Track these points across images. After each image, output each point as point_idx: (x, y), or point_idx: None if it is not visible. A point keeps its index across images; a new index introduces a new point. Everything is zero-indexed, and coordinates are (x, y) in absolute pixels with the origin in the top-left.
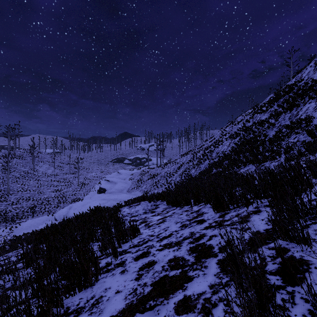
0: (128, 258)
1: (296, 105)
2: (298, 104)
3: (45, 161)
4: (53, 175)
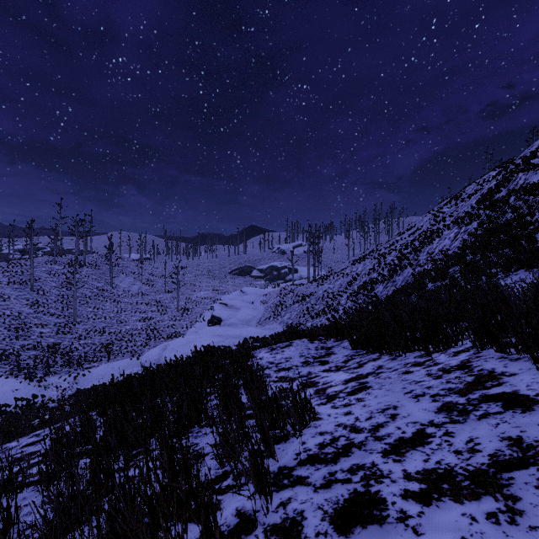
0: (305, 508)
1: None
2: None
3: (129, 272)
4: (140, 294)
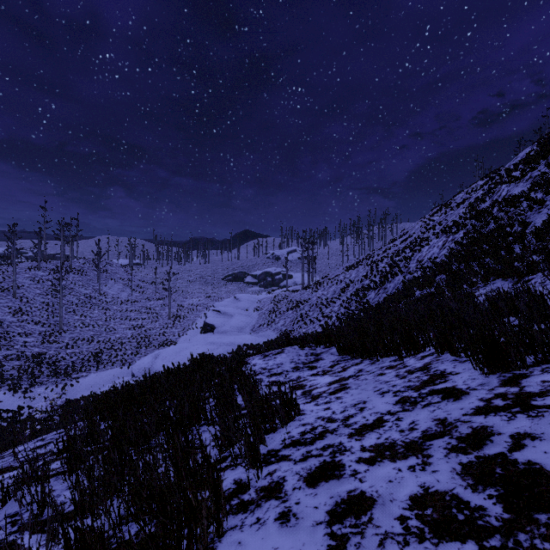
0: (286, 474)
1: None
2: None
3: (118, 278)
4: (130, 301)
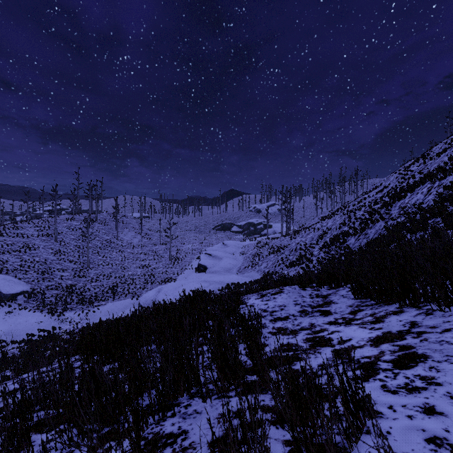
0: None
1: None
2: None
3: (131, 227)
4: (140, 246)
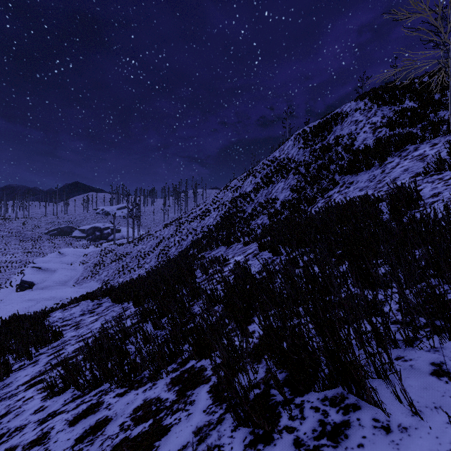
0: (42, 357)
1: (272, 182)
2: (274, 181)
3: None
4: None
